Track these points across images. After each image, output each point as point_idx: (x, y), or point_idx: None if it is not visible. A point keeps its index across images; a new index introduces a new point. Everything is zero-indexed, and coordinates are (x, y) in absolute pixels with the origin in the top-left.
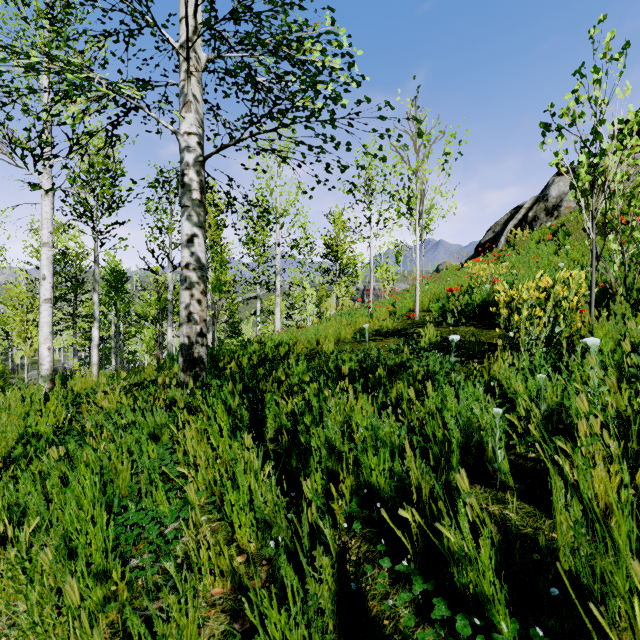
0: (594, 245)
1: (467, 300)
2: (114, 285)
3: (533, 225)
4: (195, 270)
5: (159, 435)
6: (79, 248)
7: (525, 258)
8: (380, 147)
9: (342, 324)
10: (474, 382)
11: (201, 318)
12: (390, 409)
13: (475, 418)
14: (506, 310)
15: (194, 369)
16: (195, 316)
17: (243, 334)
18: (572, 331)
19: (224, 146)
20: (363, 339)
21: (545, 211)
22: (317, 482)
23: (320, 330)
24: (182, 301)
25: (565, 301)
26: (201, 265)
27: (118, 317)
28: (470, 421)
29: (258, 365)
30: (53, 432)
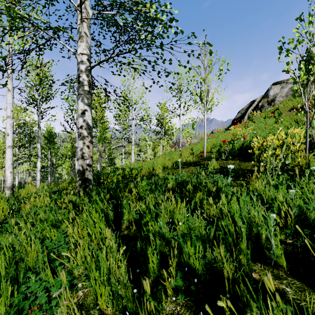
0: (308, 115)
1: (232, 146)
2: (49, 139)
3: (261, 109)
4: (86, 129)
5: (59, 225)
6: (32, 121)
7: (260, 125)
8: (188, 61)
9: (166, 159)
10: (250, 194)
11: (89, 156)
12: (199, 211)
13: (252, 217)
14: (258, 151)
15: (85, 184)
16: (86, 154)
17: (116, 164)
18: (295, 163)
19: (102, 61)
20: (177, 167)
21: (267, 102)
22: (153, 261)
23: (154, 162)
24: (78, 146)
25: (292, 146)
26: (89, 126)
27: (51, 156)
28: (251, 220)
29: (121, 181)
30: (0, 221)
